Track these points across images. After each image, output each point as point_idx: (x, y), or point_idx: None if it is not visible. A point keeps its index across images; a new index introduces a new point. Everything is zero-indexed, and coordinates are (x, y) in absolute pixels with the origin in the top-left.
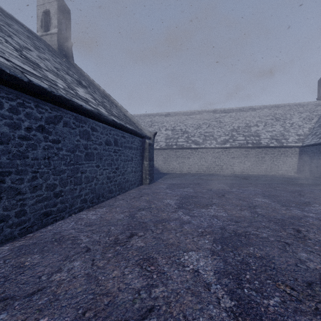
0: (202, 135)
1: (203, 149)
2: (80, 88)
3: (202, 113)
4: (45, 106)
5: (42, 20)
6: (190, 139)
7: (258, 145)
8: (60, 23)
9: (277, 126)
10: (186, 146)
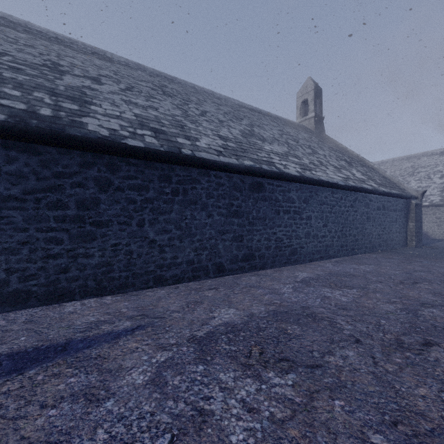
0: None
1: None
2: (352, 169)
3: None
4: (352, 193)
5: (300, 109)
6: None
7: None
8: (315, 106)
9: None
10: None
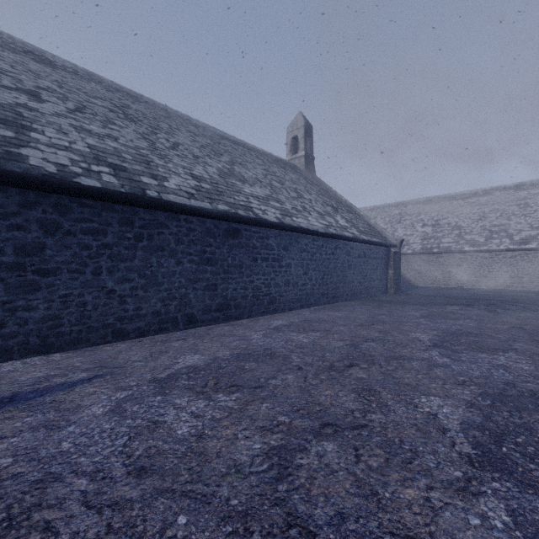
0: (485, 230)
1: (485, 253)
2: (337, 215)
3: (491, 192)
4: (333, 241)
5: (291, 146)
6: (462, 238)
7: None
8: (306, 144)
9: None
10: (454, 249)
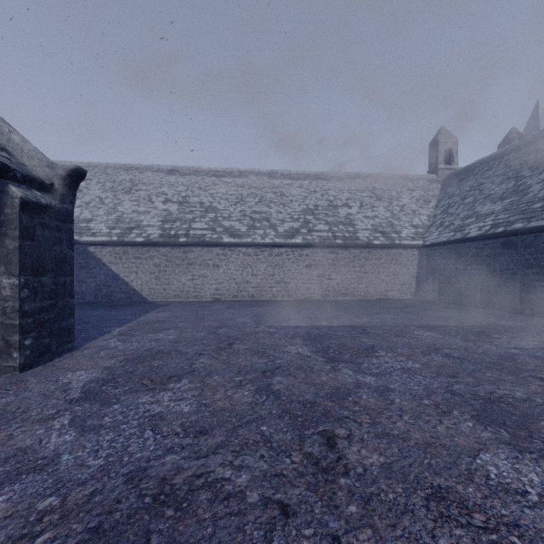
0: (246, 217)
1: (249, 247)
2: None
3: (247, 175)
4: None
5: None
6: (220, 225)
7: (354, 241)
8: None
9: (380, 209)
10: (210, 239)
